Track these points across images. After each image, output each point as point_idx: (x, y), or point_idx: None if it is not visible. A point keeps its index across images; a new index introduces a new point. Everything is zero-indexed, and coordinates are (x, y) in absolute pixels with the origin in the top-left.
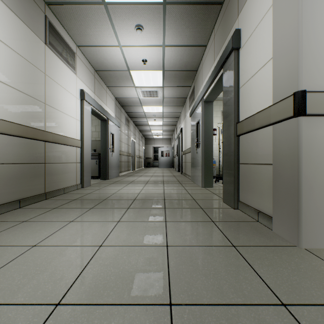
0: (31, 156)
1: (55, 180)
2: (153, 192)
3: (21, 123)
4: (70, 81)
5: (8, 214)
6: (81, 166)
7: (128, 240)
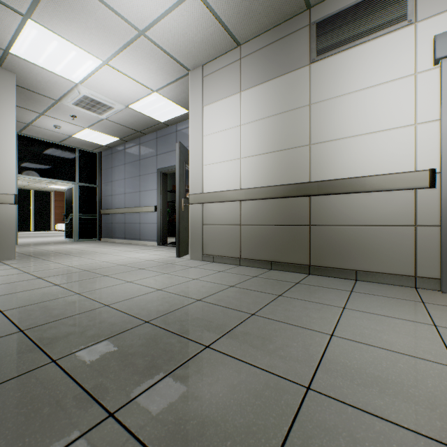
0: (287, 217)
1: (333, 253)
2: (352, 368)
3: (275, 184)
4: (384, 58)
5: (251, 268)
6: (439, 235)
7: (117, 287)
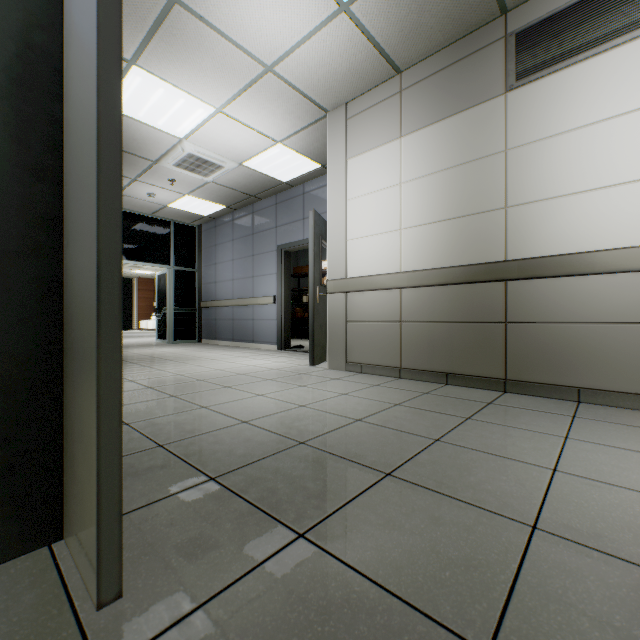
0: (470, 310)
1: (541, 362)
2: (591, 510)
3: (452, 264)
4: (624, 78)
5: (417, 382)
6: None
7: (248, 401)
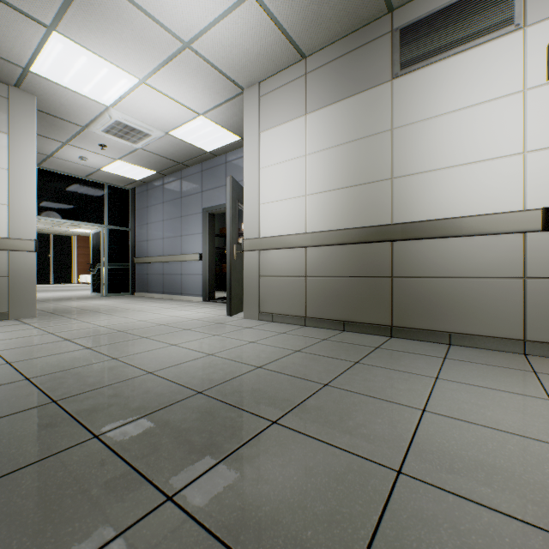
0: (363, 266)
1: (421, 311)
2: (451, 450)
3: (348, 227)
4: (485, 72)
5: (319, 329)
6: None
7: (160, 351)
